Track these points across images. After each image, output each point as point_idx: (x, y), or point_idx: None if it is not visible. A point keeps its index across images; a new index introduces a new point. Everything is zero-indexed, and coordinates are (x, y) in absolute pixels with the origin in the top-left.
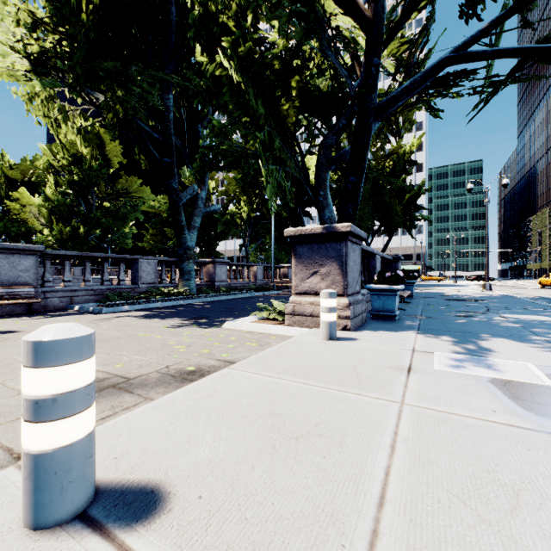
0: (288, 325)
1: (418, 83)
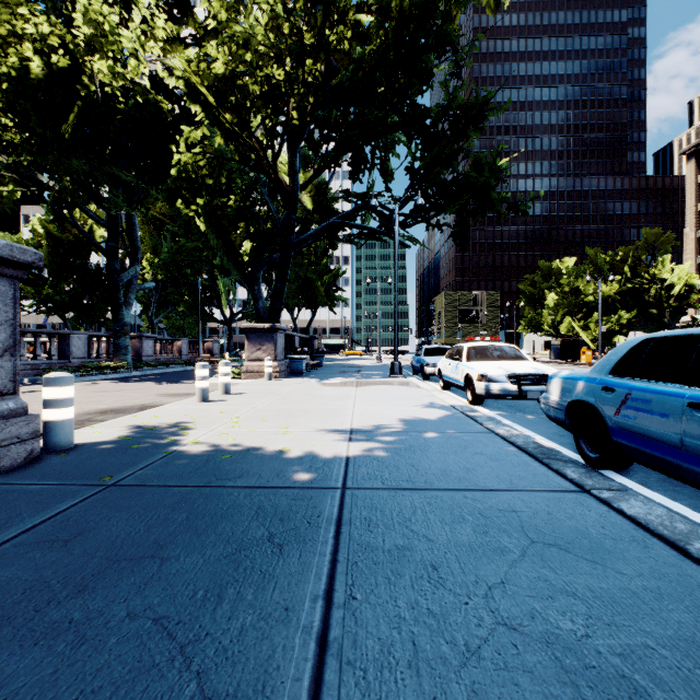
0: (244, 379)
1: (319, 232)
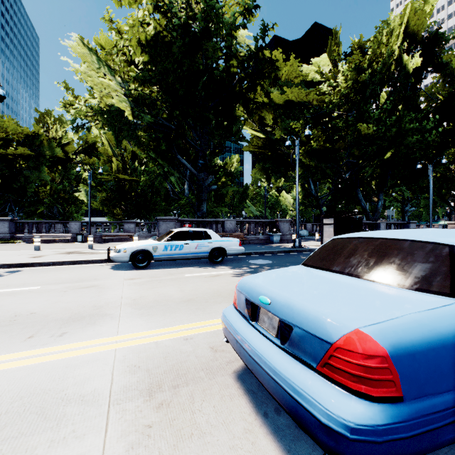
0: None
1: None
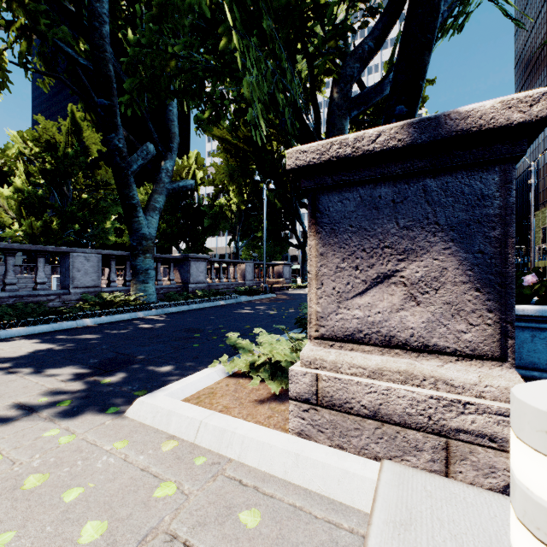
0: (299, 433)
1: None
